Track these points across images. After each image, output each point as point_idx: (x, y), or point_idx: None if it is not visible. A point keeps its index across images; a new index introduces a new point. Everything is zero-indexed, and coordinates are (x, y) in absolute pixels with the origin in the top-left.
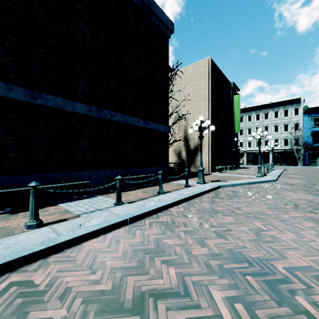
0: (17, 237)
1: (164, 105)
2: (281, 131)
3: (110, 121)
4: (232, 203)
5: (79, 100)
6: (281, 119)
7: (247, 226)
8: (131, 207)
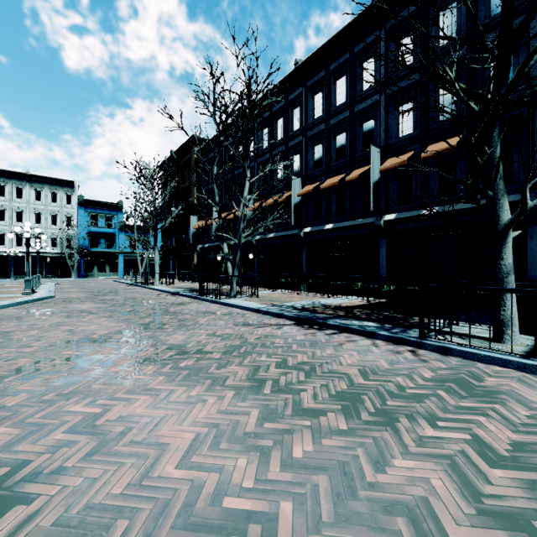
0: None
1: None
2: (47, 224)
3: None
4: (20, 323)
5: None
6: (46, 205)
7: (58, 331)
8: None
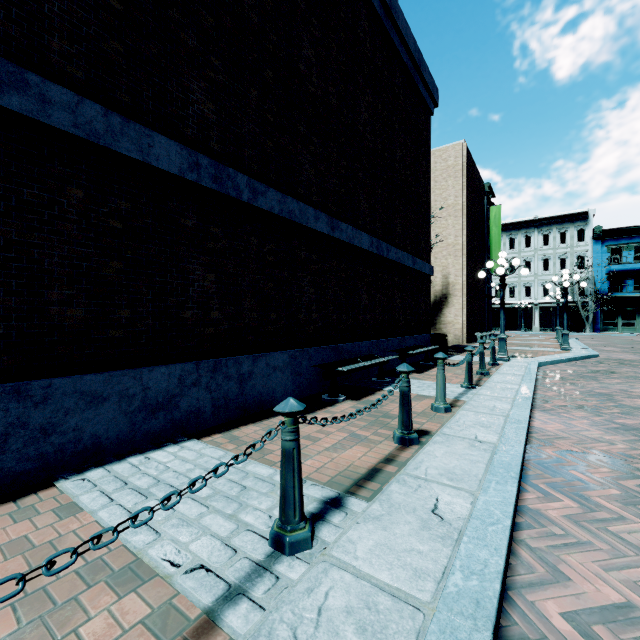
0: (462, 419)
1: (427, 229)
2: (555, 269)
3: (384, 260)
4: (602, 385)
5: (361, 229)
6: (554, 248)
7: None
8: (498, 390)
